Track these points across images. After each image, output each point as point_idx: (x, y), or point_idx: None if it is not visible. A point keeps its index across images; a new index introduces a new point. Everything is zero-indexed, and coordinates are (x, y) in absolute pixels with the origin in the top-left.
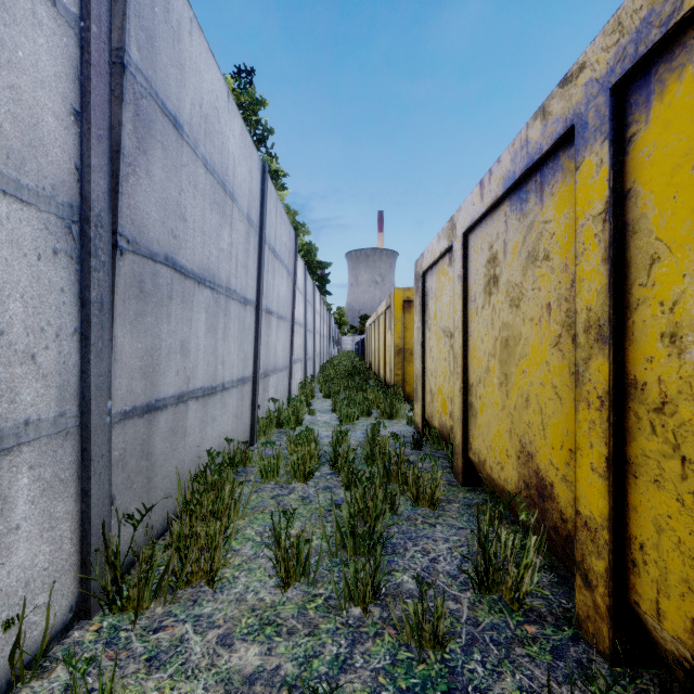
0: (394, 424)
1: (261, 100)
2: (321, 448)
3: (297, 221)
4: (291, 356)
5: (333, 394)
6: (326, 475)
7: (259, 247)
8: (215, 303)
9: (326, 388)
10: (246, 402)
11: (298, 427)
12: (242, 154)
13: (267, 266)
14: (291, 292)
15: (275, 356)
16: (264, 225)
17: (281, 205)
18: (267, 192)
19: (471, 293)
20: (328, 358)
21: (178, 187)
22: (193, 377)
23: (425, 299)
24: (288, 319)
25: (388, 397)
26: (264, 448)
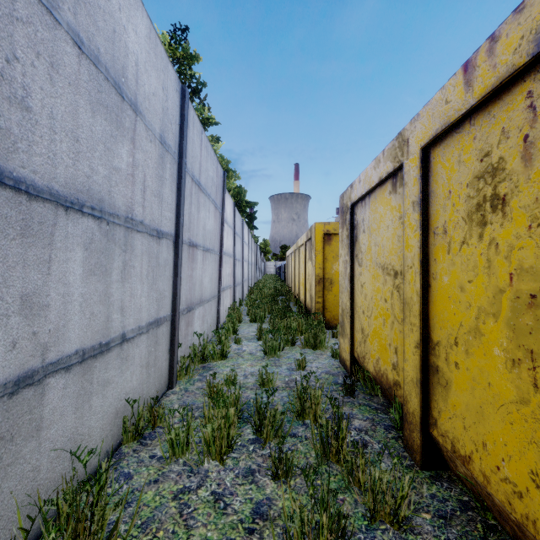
0: (318, 356)
1: (195, 55)
2: (245, 393)
3: (230, 168)
4: (219, 285)
5: (259, 318)
6: (249, 444)
7: (178, 176)
8: (104, 236)
9: (253, 313)
10: (162, 345)
11: (223, 361)
12: (150, 62)
13: (189, 197)
14: (219, 225)
15: (201, 288)
16: (183, 152)
17: (207, 139)
18: (187, 118)
19: (435, 223)
20: (255, 281)
21: (2, 47)
22: (57, 342)
23: (354, 232)
24: (216, 251)
25: (312, 327)
26: (182, 393)
